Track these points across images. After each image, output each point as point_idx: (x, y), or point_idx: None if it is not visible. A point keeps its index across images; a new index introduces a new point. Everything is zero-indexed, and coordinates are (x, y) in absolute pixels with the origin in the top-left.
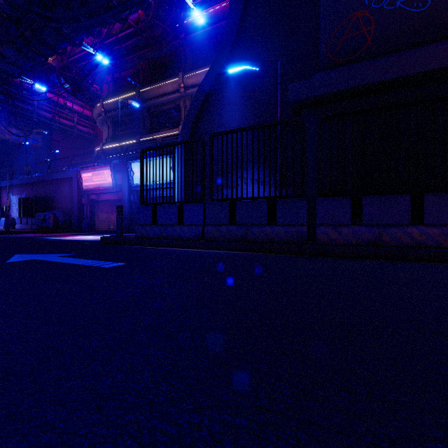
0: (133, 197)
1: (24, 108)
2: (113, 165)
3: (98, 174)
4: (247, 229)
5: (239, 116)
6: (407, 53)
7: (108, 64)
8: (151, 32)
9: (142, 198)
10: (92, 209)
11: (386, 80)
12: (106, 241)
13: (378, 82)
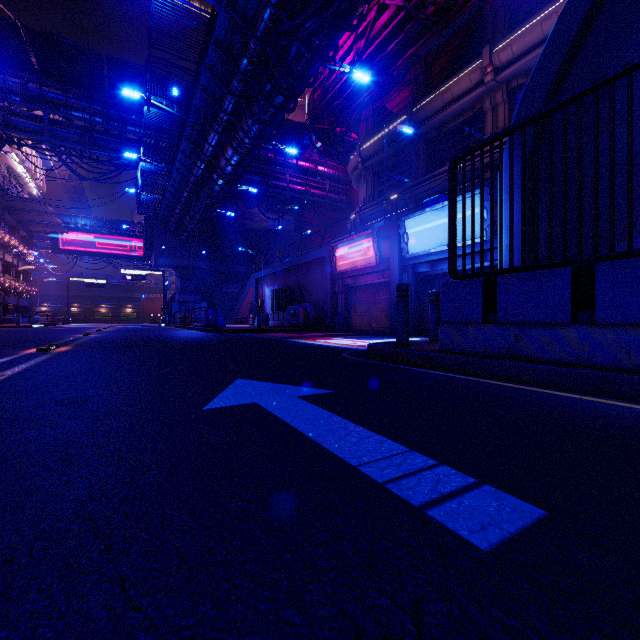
0: (406, 277)
1: (277, 186)
2: (377, 230)
3: (355, 247)
4: None
5: None
6: None
7: (367, 91)
8: (432, 2)
9: (452, 264)
10: (347, 299)
11: None
12: (379, 354)
13: None
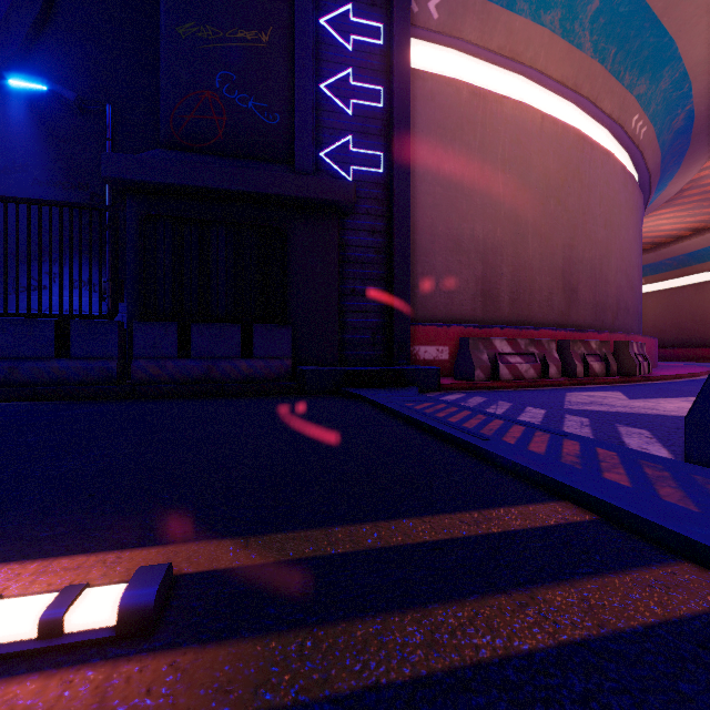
0: None
1: None
2: None
3: None
4: (14, 366)
5: (46, 164)
6: (255, 165)
7: None
8: None
9: None
10: None
11: (227, 190)
12: None
13: (219, 190)
